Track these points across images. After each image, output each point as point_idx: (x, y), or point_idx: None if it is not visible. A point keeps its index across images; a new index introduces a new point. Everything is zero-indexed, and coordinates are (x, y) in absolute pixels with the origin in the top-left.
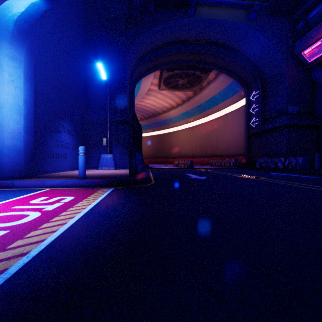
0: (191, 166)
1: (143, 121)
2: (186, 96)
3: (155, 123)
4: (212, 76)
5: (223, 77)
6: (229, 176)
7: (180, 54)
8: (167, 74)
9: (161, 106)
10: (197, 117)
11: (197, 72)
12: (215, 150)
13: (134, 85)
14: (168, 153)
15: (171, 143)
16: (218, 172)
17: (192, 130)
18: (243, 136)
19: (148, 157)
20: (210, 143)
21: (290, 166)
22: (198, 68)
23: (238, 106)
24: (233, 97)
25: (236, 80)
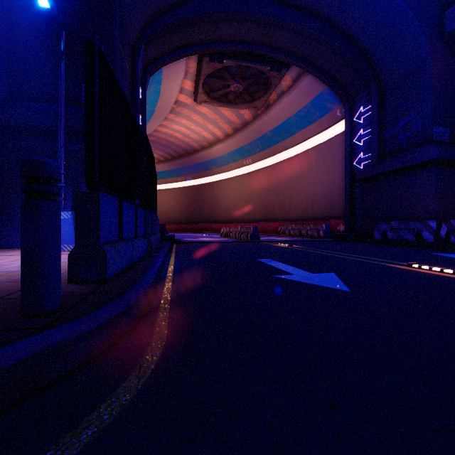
0: (256, 238)
1: (170, 163)
2: (241, 120)
3: (189, 166)
4: (287, 81)
5: (306, 82)
6: (386, 269)
7: (235, 23)
8: (210, 67)
9: (198, 138)
10: (257, 158)
11: (265, 68)
12: (287, 210)
13: (144, 78)
14: (210, 215)
15: (215, 199)
16: (324, 252)
17: (249, 177)
18: (338, 186)
19: (177, 221)
20: (279, 198)
21: (454, 237)
22: (267, 60)
23: (327, 136)
24: (320, 120)
25: (331, 88)
